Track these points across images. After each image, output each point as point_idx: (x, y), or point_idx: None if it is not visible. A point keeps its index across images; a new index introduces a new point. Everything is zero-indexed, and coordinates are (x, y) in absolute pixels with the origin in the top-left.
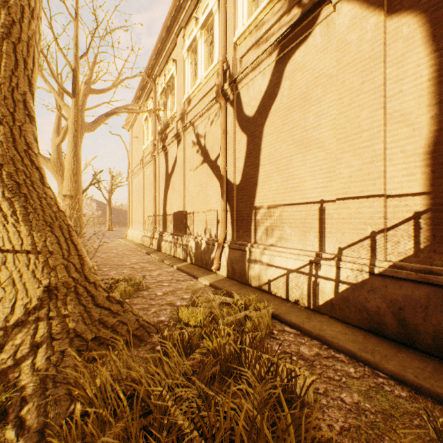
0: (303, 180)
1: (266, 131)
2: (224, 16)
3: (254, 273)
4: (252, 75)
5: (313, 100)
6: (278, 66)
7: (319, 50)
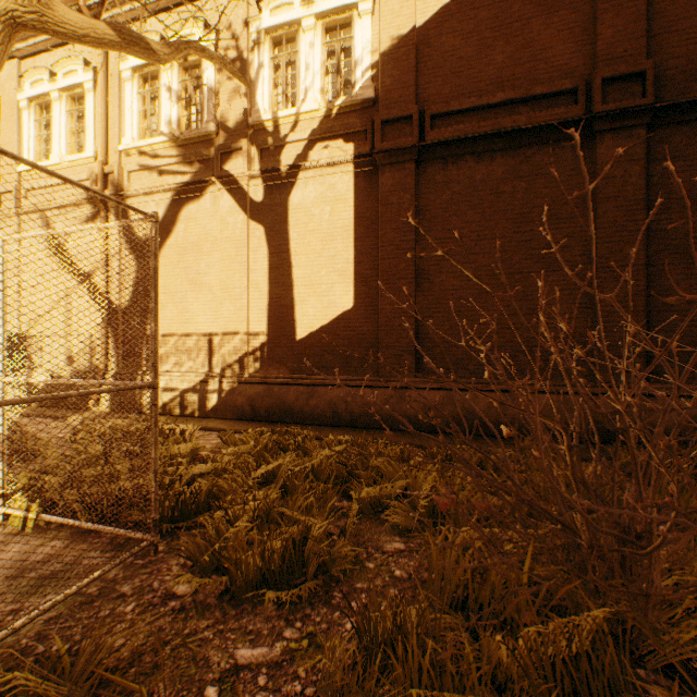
0: (197, 314)
1: (161, 261)
2: (106, 111)
3: (148, 399)
4: (145, 199)
5: (205, 251)
6: (174, 206)
7: (209, 213)
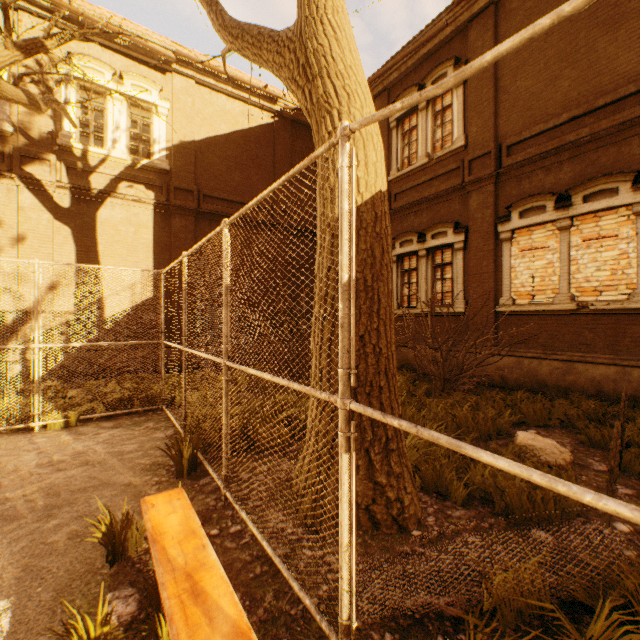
0: None
1: None
2: None
3: None
4: None
5: None
6: None
7: (1, 202)
